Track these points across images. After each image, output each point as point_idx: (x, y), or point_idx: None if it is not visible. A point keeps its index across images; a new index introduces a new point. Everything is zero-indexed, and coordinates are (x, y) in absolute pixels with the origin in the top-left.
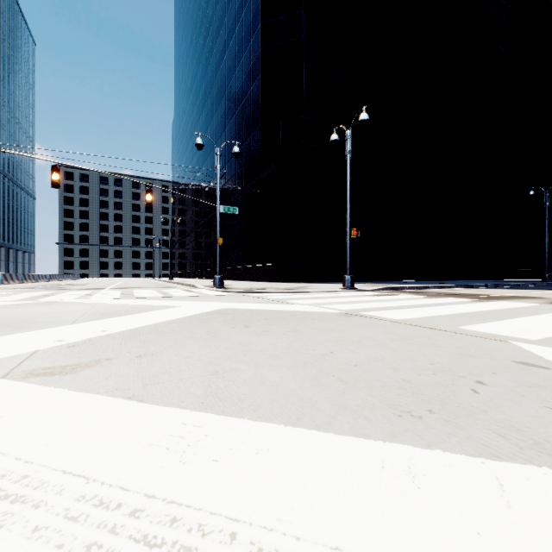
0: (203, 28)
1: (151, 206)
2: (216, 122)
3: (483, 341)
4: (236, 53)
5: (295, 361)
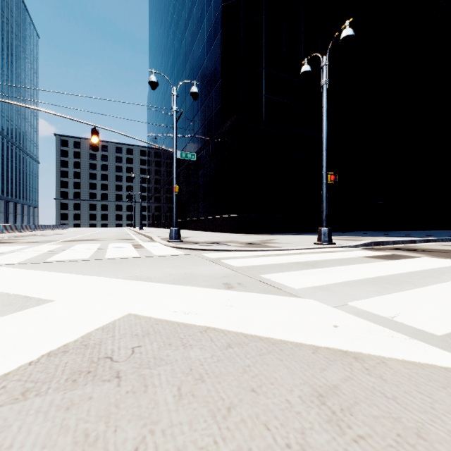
0: (170, 6)
1: (97, 149)
2: (181, 86)
3: None
4: (199, 18)
5: None
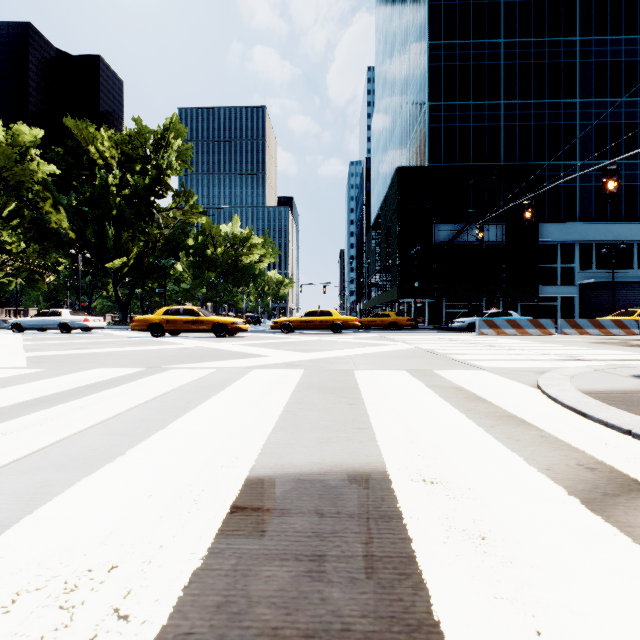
0: None
1: (614, 198)
2: None
3: (43, 366)
4: None
5: (131, 354)
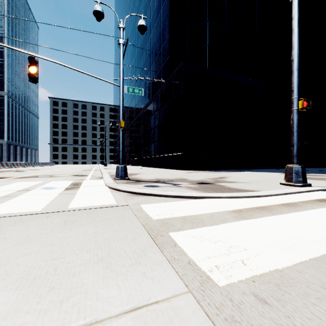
0: None
1: (35, 80)
2: (137, 51)
3: None
4: None
5: None
